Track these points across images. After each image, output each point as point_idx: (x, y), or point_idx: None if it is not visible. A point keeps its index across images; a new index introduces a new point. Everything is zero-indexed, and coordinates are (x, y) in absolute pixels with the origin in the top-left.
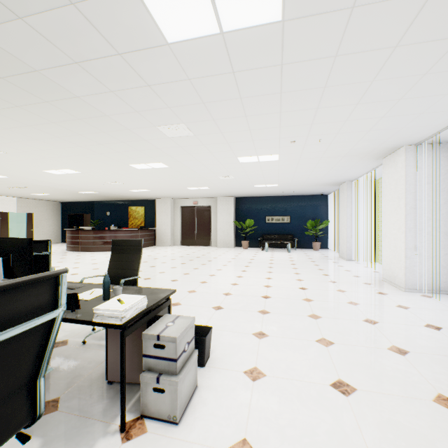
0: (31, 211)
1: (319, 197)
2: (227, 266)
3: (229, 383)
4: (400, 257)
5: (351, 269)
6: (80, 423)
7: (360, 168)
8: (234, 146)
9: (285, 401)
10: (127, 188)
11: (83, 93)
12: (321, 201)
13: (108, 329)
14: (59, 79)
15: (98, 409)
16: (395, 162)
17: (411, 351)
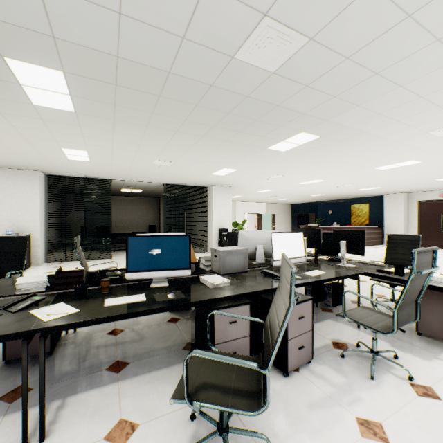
0: (273, 212)
1: None
2: None
3: None
4: None
5: None
6: (410, 346)
7: None
8: None
9: None
10: (357, 188)
11: (370, 129)
12: None
13: None
14: (357, 126)
15: (419, 344)
16: None
17: None
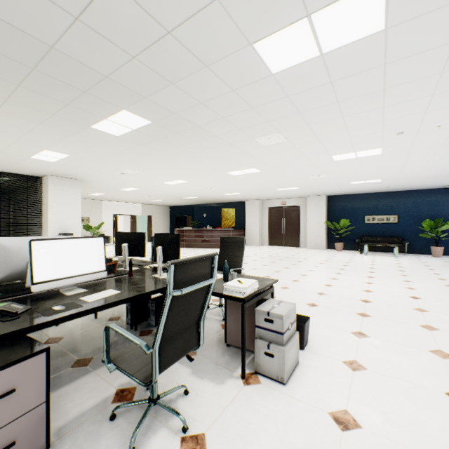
0: (150, 214)
1: (441, 191)
2: (319, 267)
3: (328, 367)
4: None
5: None
6: (212, 366)
7: None
8: (328, 146)
9: (388, 394)
10: (222, 192)
11: (202, 123)
12: (445, 196)
13: (226, 304)
14: (187, 116)
15: (223, 361)
16: None
17: None
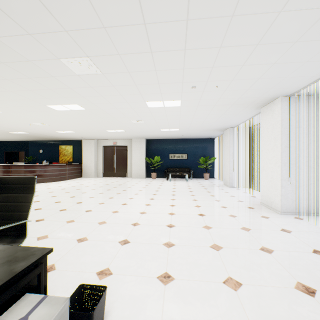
0: None
1: (208, 140)
2: (138, 194)
3: None
4: (277, 186)
5: (235, 195)
6: None
7: (242, 116)
8: (142, 89)
9: None
10: (54, 129)
11: None
12: (210, 143)
13: None
14: None
15: None
16: (272, 110)
17: (317, 288)
